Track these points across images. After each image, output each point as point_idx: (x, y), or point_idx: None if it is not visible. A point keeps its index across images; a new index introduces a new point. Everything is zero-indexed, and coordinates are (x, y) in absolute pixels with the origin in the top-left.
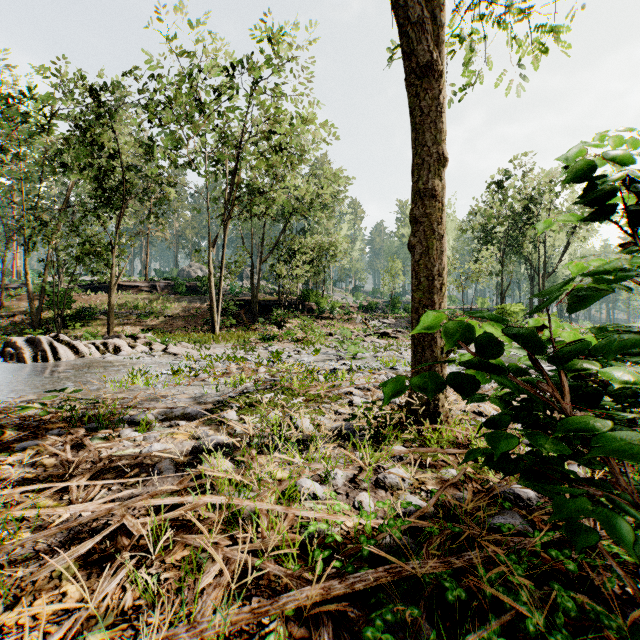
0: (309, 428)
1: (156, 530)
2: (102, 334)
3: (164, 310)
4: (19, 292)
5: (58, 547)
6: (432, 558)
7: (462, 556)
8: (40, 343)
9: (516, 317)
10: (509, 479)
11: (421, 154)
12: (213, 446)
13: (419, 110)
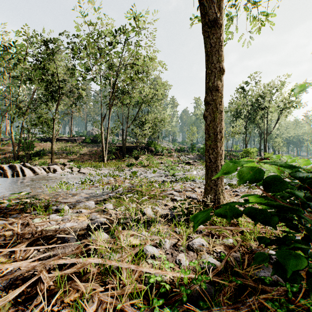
0: (150, 214)
1: (61, 279)
2: (49, 163)
3: (79, 151)
4: (8, 142)
5: (2, 290)
6: (227, 304)
7: (245, 302)
8: (15, 167)
9: (253, 154)
10: (267, 249)
11: (210, 67)
12: (98, 224)
13: (209, 44)
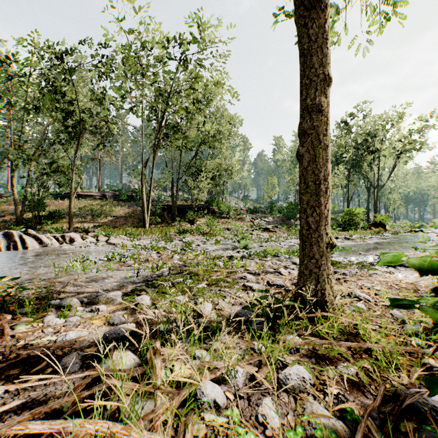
0: (211, 314)
1: None
2: (66, 229)
3: (111, 212)
4: (9, 199)
5: None
6: None
7: None
8: (13, 236)
9: (360, 217)
10: None
11: (308, 74)
12: (122, 335)
13: (306, 37)
